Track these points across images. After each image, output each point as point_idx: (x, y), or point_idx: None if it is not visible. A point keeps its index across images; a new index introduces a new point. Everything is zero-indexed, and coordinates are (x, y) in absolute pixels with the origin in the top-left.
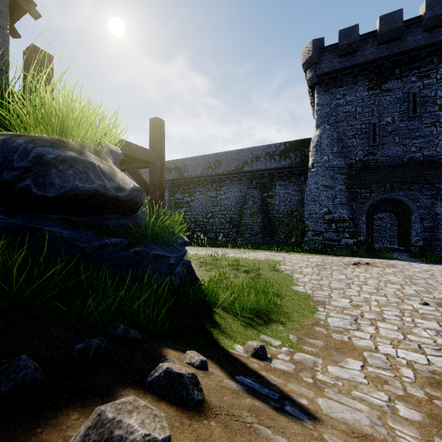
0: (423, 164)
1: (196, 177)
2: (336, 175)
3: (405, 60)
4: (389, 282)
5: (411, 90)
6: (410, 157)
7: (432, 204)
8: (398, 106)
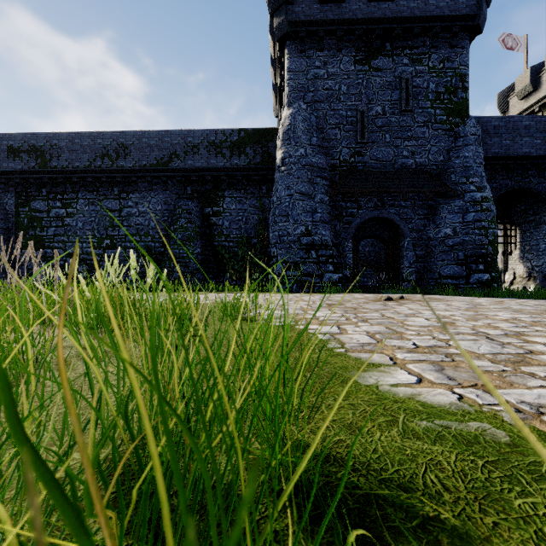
0: (417, 173)
1: (78, 172)
2: (316, 178)
3: (398, 31)
4: (536, 323)
5: (403, 74)
6: (402, 164)
7: (425, 226)
8: (389, 93)
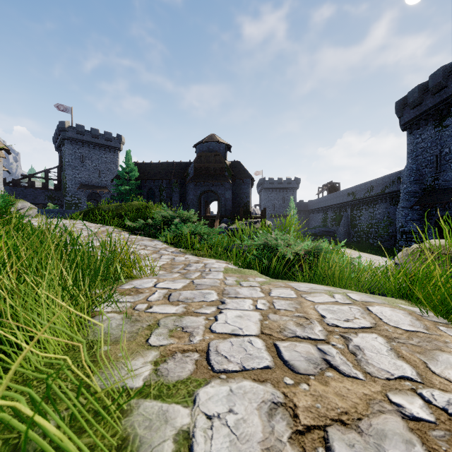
0: None
1: (361, 199)
2: (410, 198)
3: (451, 102)
4: None
5: None
6: None
7: None
8: None
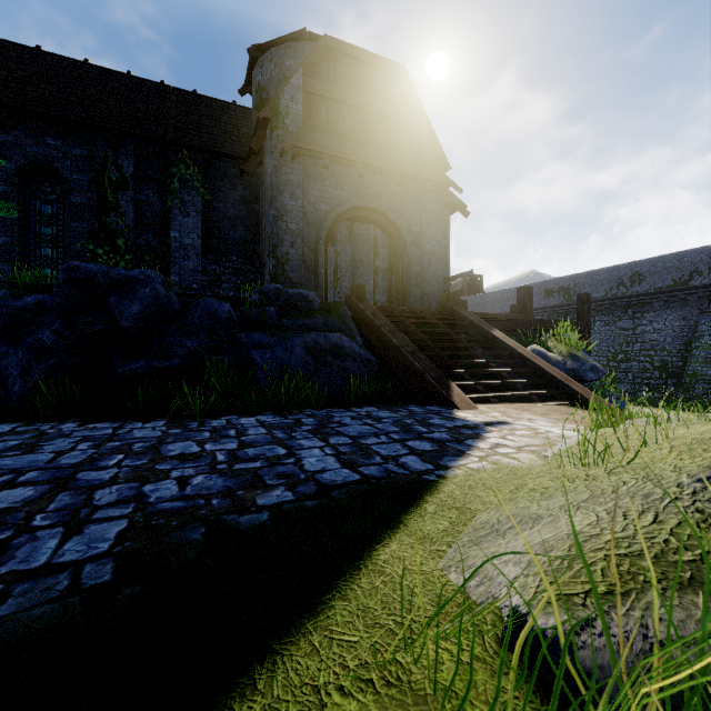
0: None
1: (595, 301)
2: None
3: None
4: None
5: None
6: None
7: None
8: None
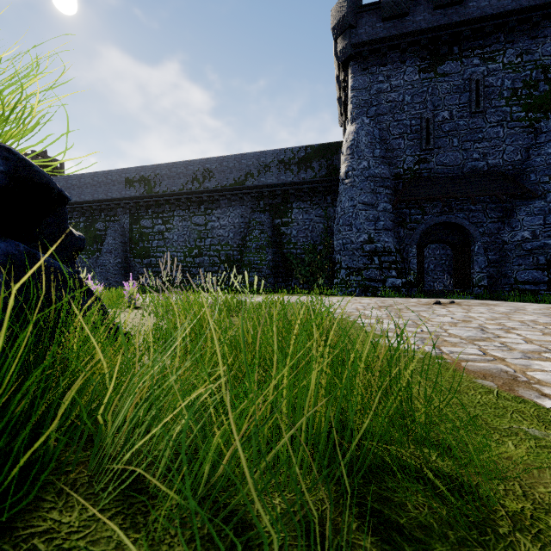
0: (489, 176)
1: (174, 194)
2: (379, 188)
3: (467, 33)
4: (544, 323)
5: (473, 75)
6: (472, 167)
7: (498, 229)
8: (457, 97)
